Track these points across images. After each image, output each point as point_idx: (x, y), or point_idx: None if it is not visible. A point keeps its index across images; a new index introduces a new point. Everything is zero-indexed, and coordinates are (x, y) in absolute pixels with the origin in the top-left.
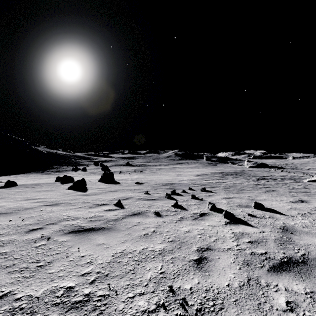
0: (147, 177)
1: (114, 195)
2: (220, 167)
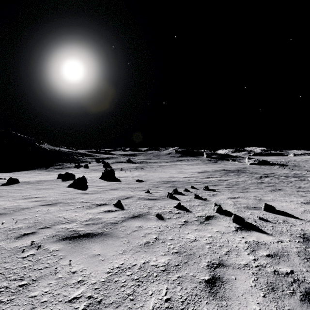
0: (148, 174)
1: (114, 194)
2: (221, 164)
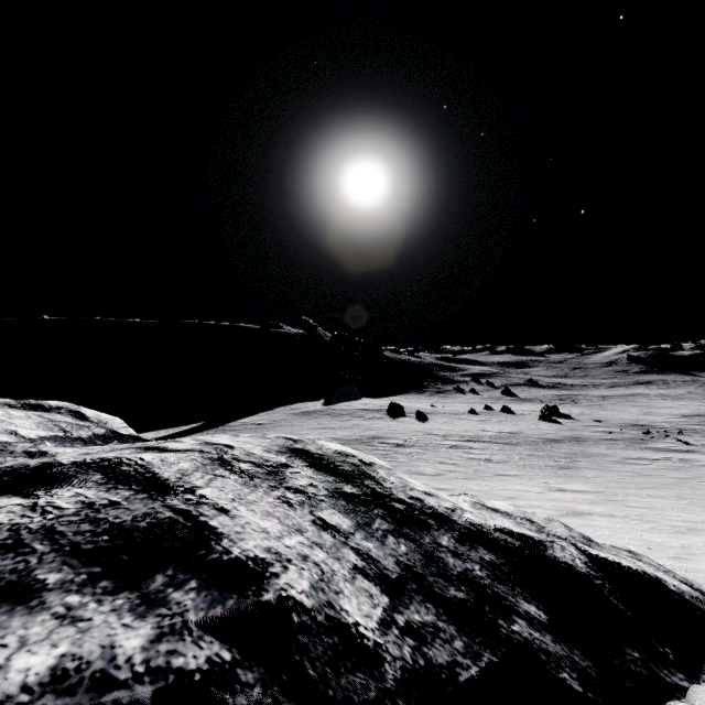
0: (596, 413)
1: (595, 429)
2: None
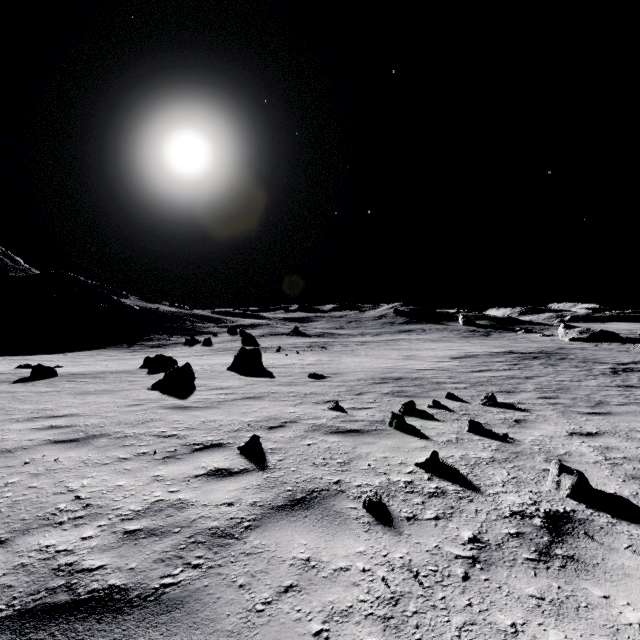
0: (337, 361)
1: (251, 412)
2: (501, 340)
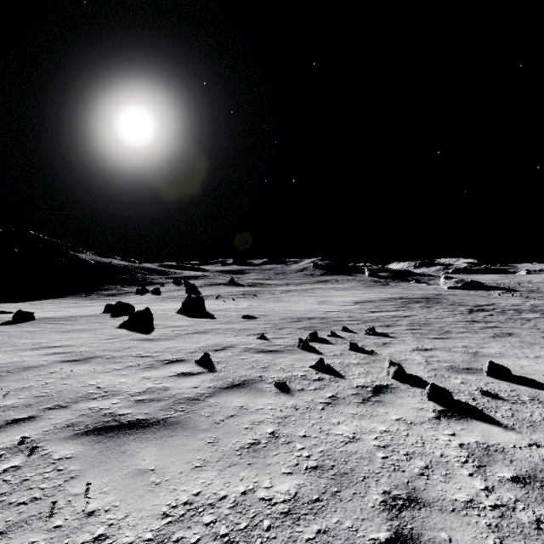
0: (265, 306)
1: (201, 341)
2: (396, 288)
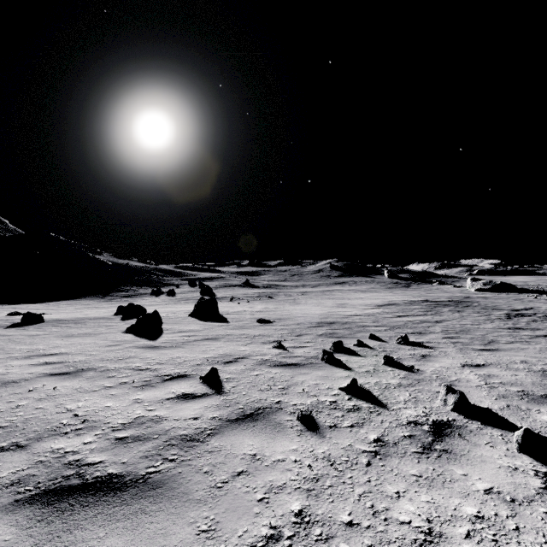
0: (281, 308)
1: (210, 350)
2: (419, 291)
